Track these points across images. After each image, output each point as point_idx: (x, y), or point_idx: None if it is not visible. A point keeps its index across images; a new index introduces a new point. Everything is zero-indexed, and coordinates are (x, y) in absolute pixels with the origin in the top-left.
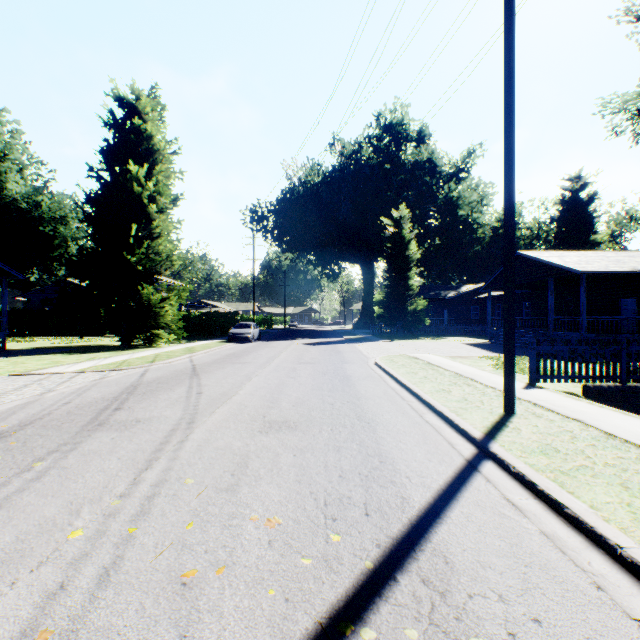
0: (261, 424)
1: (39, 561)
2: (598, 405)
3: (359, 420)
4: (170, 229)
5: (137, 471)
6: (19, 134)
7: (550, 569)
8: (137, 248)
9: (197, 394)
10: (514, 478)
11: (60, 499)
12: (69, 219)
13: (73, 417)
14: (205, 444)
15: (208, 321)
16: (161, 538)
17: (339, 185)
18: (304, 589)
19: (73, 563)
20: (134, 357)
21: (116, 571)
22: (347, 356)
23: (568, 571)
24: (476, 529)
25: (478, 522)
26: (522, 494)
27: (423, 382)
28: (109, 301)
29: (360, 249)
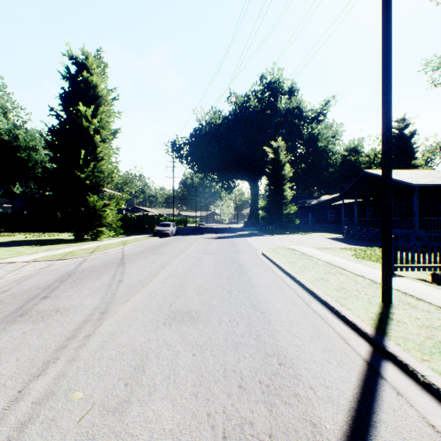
0: (166, 314)
1: None
2: None
3: (254, 309)
4: (111, 154)
5: (27, 379)
6: (2, 86)
7: None
8: (86, 168)
9: (118, 282)
10: (425, 389)
11: None
12: (40, 148)
13: (1, 306)
14: (109, 339)
15: (140, 221)
16: None
17: (234, 125)
18: None
19: None
20: (79, 248)
21: None
22: (240, 247)
23: None
24: None
25: None
26: None
27: (303, 271)
28: (66, 207)
29: (249, 170)
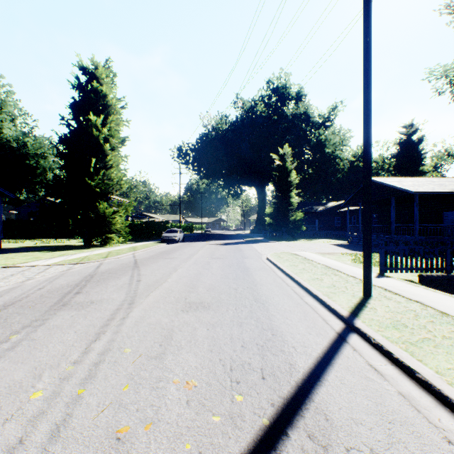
0: (183, 304)
1: (5, 418)
2: (432, 290)
3: (256, 301)
4: (119, 162)
5: (88, 342)
6: (11, 94)
7: (409, 425)
8: (96, 175)
9: (137, 281)
10: (374, 348)
11: (27, 365)
12: (47, 155)
13: (44, 299)
14: (141, 320)
15: (147, 228)
16: (103, 398)
17: (240, 131)
18: (214, 443)
19: (32, 420)
20: (93, 254)
21: (65, 427)
22: (246, 253)
23: (423, 427)
24: (348, 390)
25: (349, 384)
26: (381, 361)
27: (302, 272)
28: (76, 213)
29: (255, 176)
